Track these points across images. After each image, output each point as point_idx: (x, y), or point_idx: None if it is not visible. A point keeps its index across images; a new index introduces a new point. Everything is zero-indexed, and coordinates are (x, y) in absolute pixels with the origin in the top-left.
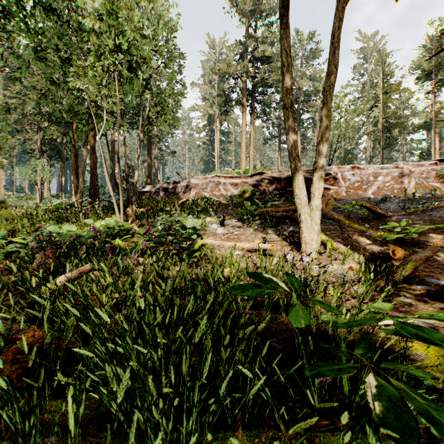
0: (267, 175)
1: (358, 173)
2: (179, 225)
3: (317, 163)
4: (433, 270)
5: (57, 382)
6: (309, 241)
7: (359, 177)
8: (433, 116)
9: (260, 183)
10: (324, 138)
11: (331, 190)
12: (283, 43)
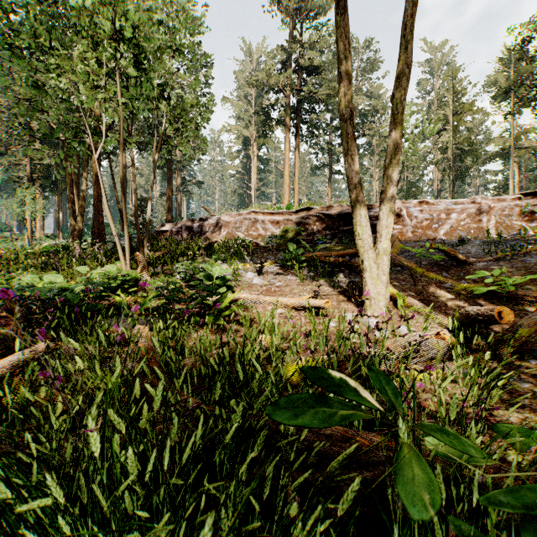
0: (316, 211)
1: (427, 209)
2: (203, 274)
3: (385, 193)
4: None
5: None
6: (374, 295)
7: (428, 215)
8: (512, 142)
9: (307, 221)
10: (394, 160)
11: (395, 230)
12: (341, 32)
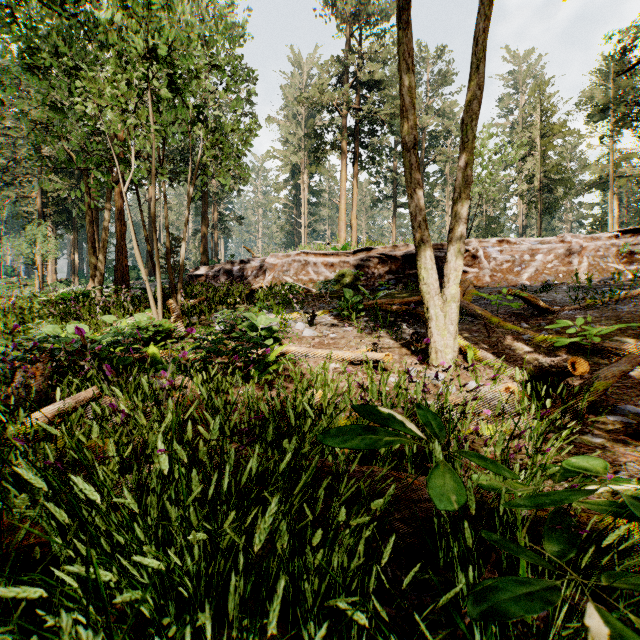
0: (377, 251)
1: (507, 250)
2: (246, 324)
3: (453, 231)
4: (626, 391)
5: (4, 612)
6: (441, 347)
7: (508, 256)
8: (611, 170)
9: (367, 263)
10: (463, 194)
11: (470, 274)
12: (403, 50)
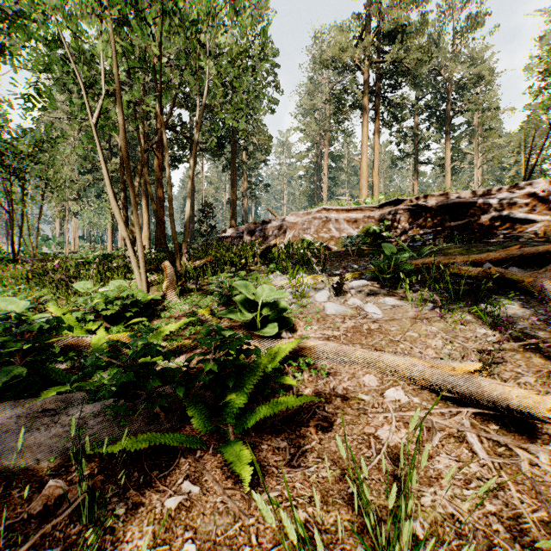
0: (408, 203)
1: None
2: (241, 297)
3: None
4: None
5: None
6: None
7: None
8: None
9: (396, 217)
10: None
11: (537, 223)
12: None
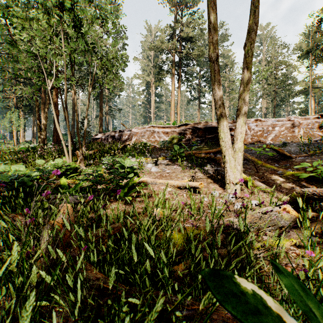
0: (191, 125)
1: (260, 124)
2: (118, 164)
3: (240, 110)
4: None
5: None
6: (232, 179)
7: (260, 128)
8: (310, 84)
9: (185, 132)
10: (246, 88)
11: None
12: (210, 1)
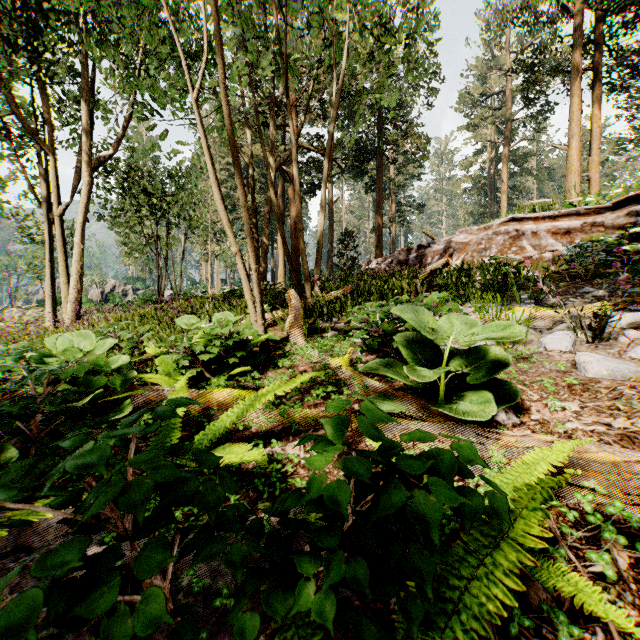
0: None
1: None
2: (405, 336)
3: None
4: None
5: None
6: None
7: None
8: None
9: None
10: None
11: None
12: None
